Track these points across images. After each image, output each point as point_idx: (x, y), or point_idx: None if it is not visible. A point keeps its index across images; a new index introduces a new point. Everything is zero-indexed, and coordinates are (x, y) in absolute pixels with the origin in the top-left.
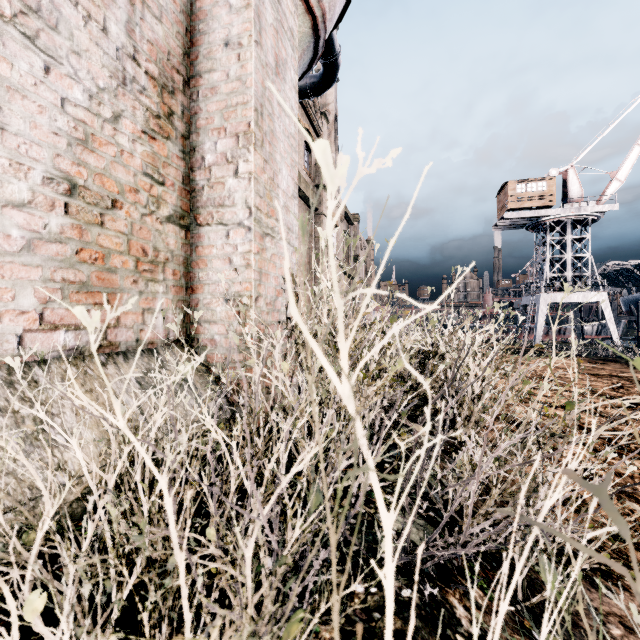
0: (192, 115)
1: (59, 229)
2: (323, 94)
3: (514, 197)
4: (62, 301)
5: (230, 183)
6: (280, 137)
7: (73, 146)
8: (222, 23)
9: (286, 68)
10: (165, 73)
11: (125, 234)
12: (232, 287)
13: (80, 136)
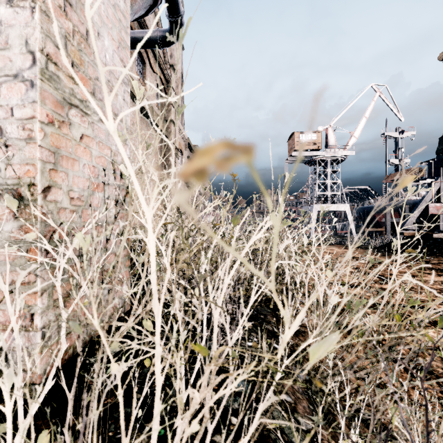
0: None
1: None
2: (172, 56)
3: (298, 142)
4: None
5: (1, 13)
6: None
7: None
8: None
9: None
10: None
11: None
12: (4, 171)
13: None
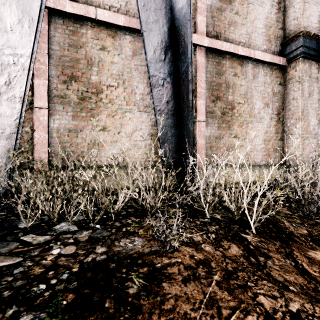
0: (284, 115)
1: (263, 146)
2: None
3: None
4: (263, 157)
5: (294, 129)
6: (310, 112)
7: (264, 134)
8: (292, 94)
9: (313, 91)
10: (278, 111)
11: (271, 145)
12: (294, 152)
13: (265, 132)
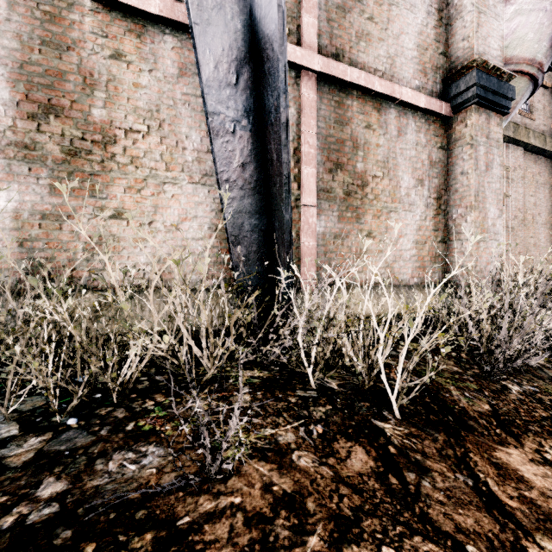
0: (447, 201)
1: (414, 253)
2: None
3: None
4: (415, 271)
5: (463, 225)
6: (489, 196)
7: (417, 231)
8: (460, 166)
9: (493, 162)
10: (438, 193)
11: (427, 250)
12: (464, 263)
13: (418, 228)
